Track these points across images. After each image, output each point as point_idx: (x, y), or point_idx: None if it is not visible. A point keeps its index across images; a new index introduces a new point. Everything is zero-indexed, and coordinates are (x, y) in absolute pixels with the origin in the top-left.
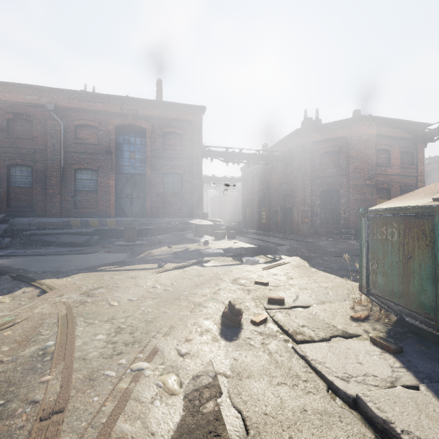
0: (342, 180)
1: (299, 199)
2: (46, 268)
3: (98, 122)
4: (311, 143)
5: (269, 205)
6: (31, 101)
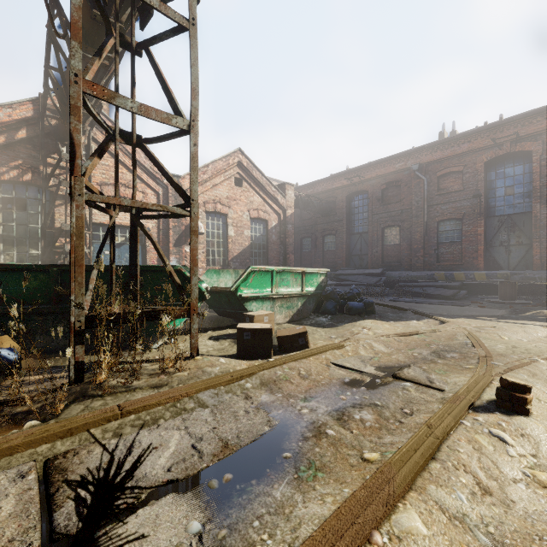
0: None
1: None
2: (429, 311)
3: (462, 165)
4: None
5: None
6: (399, 168)
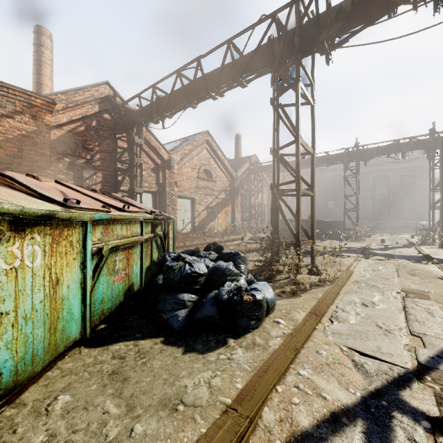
0: None
1: None
2: None
3: (364, 177)
4: None
5: None
6: (335, 174)
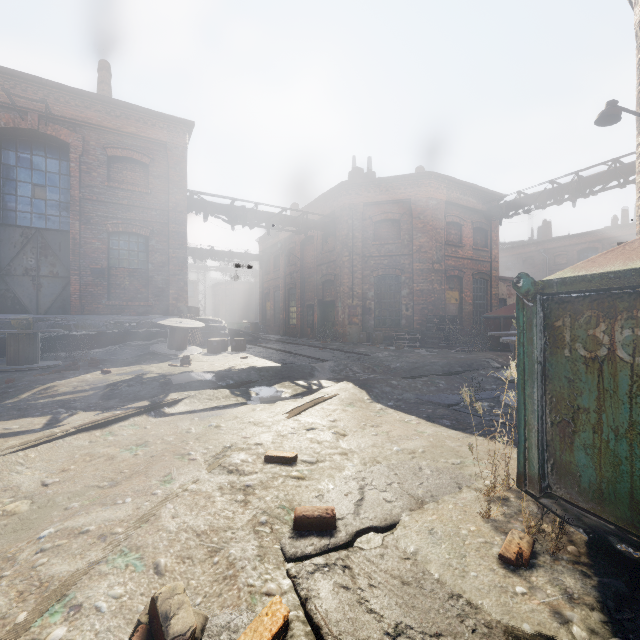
0: (404, 261)
1: (345, 289)
2: None
3: None
4: (362, 204)
5: (301, 297)
6: None
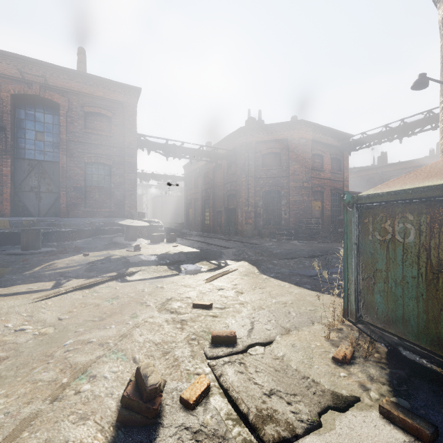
0: (283, 181)
1: (243, 200)
2: None
3: None
4: (255, 142)
5: (213, 205)
6: None
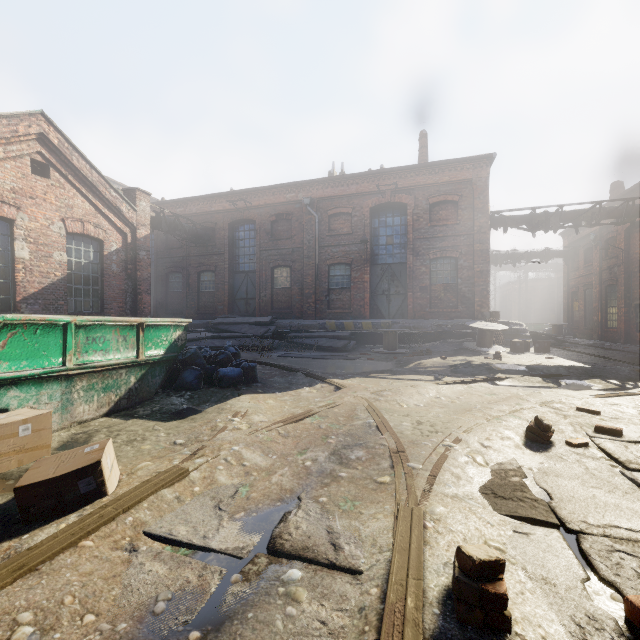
0: None
1: None
2: (322, 370)
3: (351, 207)
4: None
5: (625, 295)
6: (290, 199)
